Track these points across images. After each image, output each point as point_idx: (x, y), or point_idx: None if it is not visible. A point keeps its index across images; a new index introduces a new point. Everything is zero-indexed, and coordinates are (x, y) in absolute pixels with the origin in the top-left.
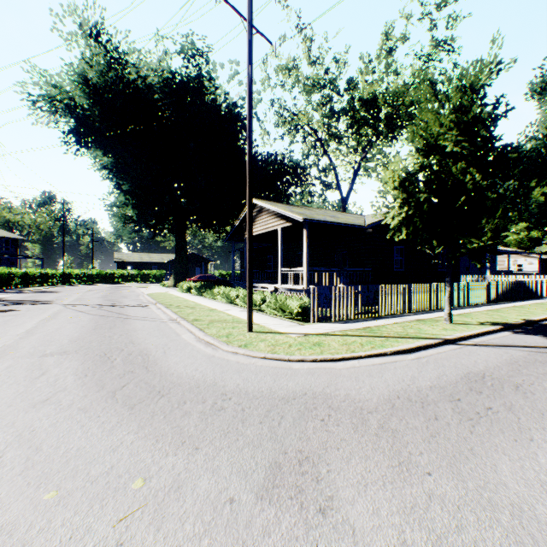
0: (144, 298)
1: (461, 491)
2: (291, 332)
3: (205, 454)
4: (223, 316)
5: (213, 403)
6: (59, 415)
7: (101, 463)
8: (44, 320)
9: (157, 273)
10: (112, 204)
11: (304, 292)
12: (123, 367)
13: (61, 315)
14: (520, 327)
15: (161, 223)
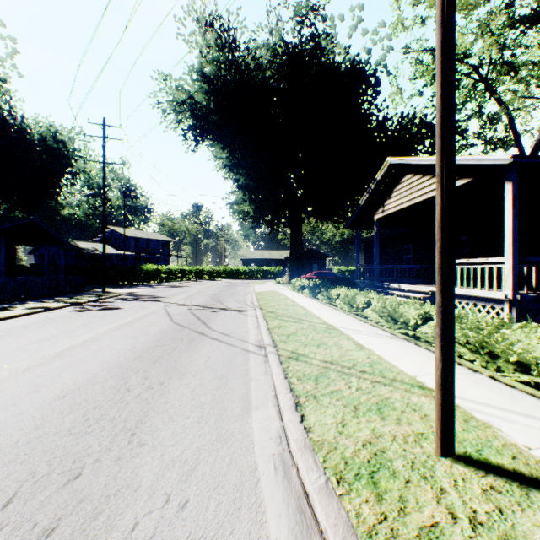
0: (250, 298)
1: None
2: None
3: None
4: (347, 350)
5: None
6: None
7: None
8: (116, 327)
9: (275, 269)
10: (232, 202)
11: (507, 305)
12: None
13: (141, 320)
14: None
15: (277, 217)
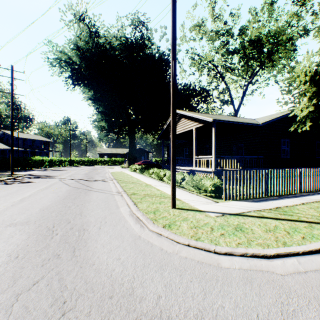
0: (108, 175)
1: None
2: (208, 211)
3: None
4: (153, 191)
5: None
6: None
7: None
8: (40, 190)
9: (120, 159)
10: (94, 120)
11: (213, 173)
12: (54, 248)
13: (52, 186)
14: None
15: (121, 130)
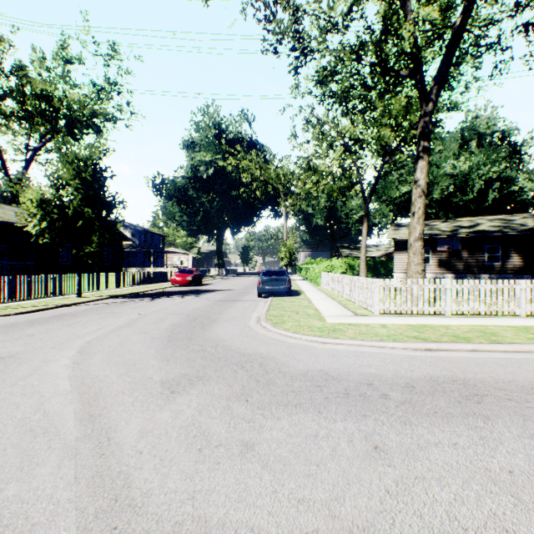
0: None
1: (5, 336)
2: None
3: None
4: None
5: None
6: None
7: None
8: None
9: None
10: None
11: None
12: None
13: None
14: (125, 296)
15: None
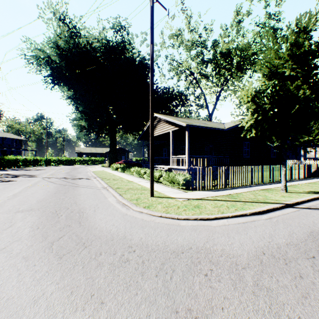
0: (90, 174)
1: None
2: (178, 197)
3: (108, 310)
4: (135, 186)
5: (121, 255)
6: (6, 263)
7: (19, 317)
8: (27, 187)
9: (100, 159)
10: (73, 119)
11: (186, 171)
12: (64, 222)
13: (38, 184)
14: None
15: (102, 130)
